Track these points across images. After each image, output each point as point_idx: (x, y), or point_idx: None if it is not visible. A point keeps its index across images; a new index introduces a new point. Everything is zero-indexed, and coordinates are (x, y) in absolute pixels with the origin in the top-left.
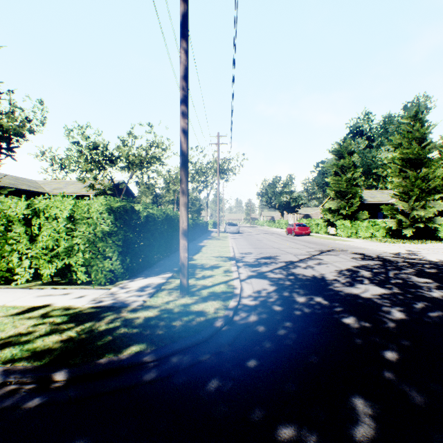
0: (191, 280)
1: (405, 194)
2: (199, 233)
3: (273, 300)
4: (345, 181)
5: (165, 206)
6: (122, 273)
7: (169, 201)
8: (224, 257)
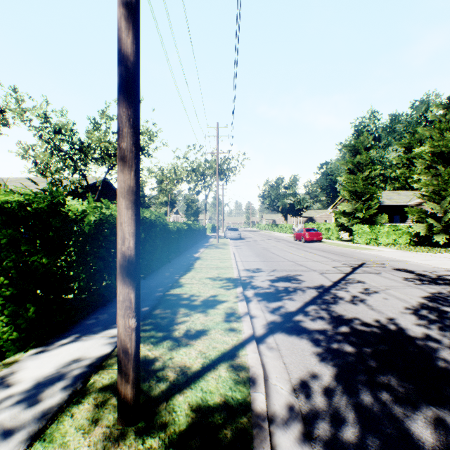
0: (162, 348)
1: (435, 194)
2: (194, 240)
3: (355, 442)
4: (362, 180)
5: (158, 209)
6: (13, 340)
7: (163, 202)
8: (225, 279)
